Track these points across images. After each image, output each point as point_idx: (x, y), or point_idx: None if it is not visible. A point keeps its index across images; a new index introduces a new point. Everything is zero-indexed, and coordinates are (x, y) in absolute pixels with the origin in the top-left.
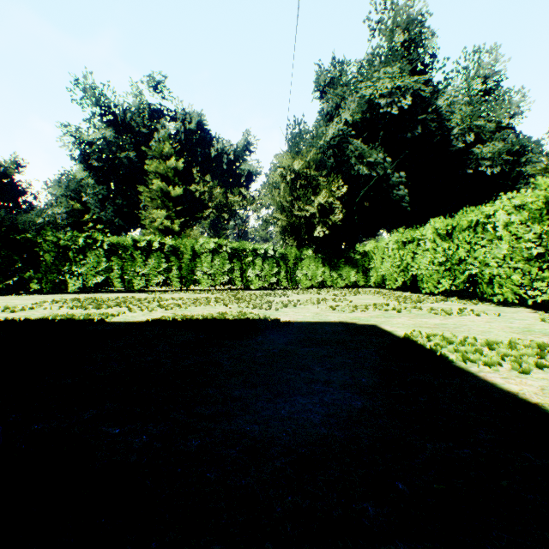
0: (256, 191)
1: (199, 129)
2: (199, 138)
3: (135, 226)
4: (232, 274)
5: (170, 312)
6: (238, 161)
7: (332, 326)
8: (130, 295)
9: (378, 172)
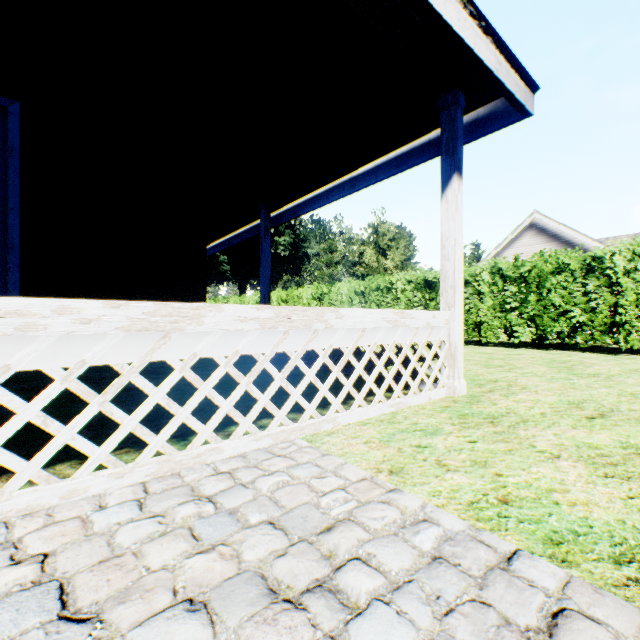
0: None
1: None
2: None
3: None
4: None
5: None
6: None
7: None
8: None
9: None
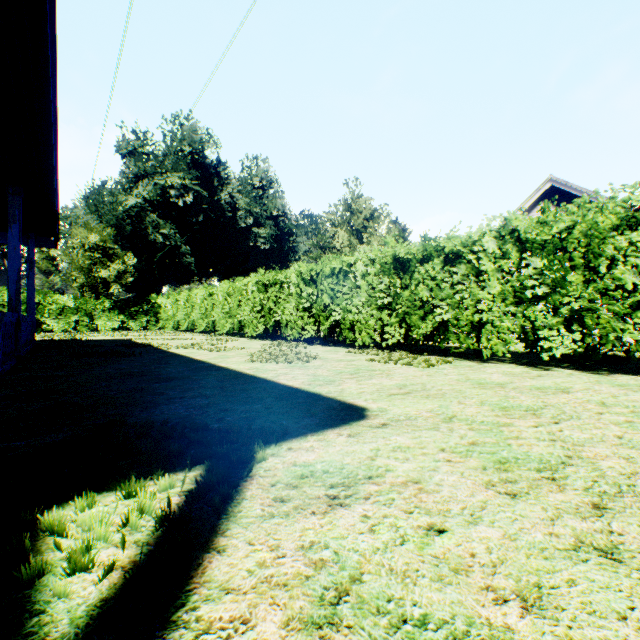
0: None
1: None
2: None
3: None
4: None
5: None
6: None
7: (107, 339)
8: None
9: (173, 242)
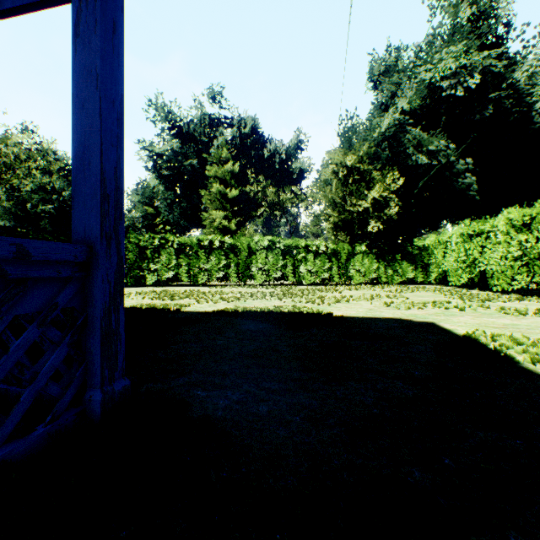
0: (307, 188)
1: (253, 132)
2: (253, 141)
3: (197, 226)
4: (284, 269)
5: (231, 304)
6: (289, 160)
7: (386, 322)
8: (196, 289)
9: (440, 160)
